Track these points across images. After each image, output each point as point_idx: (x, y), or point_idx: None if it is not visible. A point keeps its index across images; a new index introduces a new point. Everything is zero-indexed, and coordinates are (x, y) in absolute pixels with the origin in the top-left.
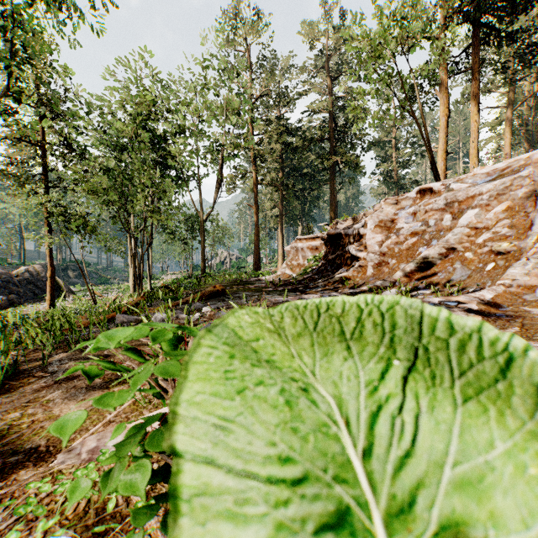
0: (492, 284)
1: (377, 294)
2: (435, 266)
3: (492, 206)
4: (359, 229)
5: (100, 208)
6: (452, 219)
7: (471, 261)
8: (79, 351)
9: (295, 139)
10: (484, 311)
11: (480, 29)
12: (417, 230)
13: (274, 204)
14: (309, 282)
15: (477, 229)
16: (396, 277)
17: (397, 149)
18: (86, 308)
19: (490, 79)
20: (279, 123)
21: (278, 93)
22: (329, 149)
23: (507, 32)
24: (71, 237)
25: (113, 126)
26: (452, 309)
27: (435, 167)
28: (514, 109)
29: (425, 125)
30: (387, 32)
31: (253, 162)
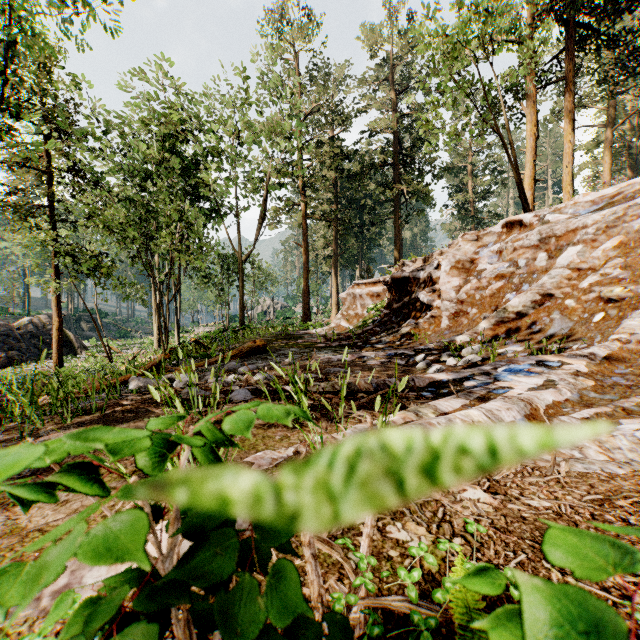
0: (602, 339)
1: (455, 351)
2: (527, 316)
3: (599, 241)
4: (431, 271)
5: (117, 246)
6: (548, 259)
7: (573, 310)
8: (75, 427)
9: (352, 165)
10: (596, 374)
11: (575, 30)
12: (503, 272)
13: (327, 243)
14: (370, 336)
15: (579, 270)
16: (478, 330)
17: (474, 176)
18: (99, 368)
19: (586, 92)
20: (333, 146)
21: (332, 109)
22: (393, 176)
23: (607, 34)
24: (82, 281)
25: (133, 148)
26: (555, 372)
27: (523, 196)
28: (614, 128)
29: (512, 144)
30: (466, 28)
31: (301, 192)
